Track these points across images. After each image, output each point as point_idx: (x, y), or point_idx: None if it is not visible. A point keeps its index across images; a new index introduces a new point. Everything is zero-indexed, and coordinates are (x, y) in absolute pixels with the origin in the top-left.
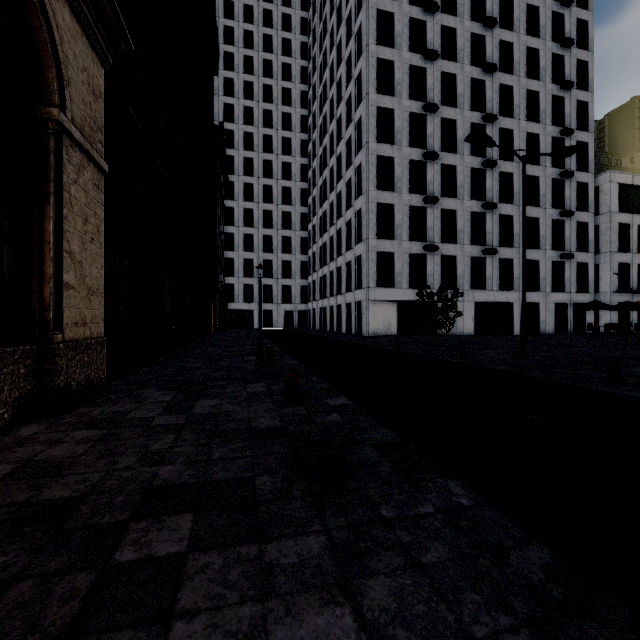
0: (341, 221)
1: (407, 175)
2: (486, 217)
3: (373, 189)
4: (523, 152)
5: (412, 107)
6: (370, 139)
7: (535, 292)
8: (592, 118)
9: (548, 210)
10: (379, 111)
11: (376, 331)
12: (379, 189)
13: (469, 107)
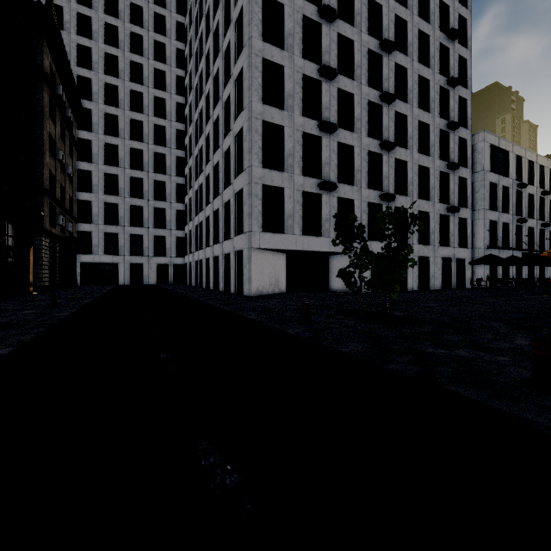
0: (218, 153)
1: (300, 92)
2: (383, 159)
3: (257, 101)
4: (416, 95)
5: (305, 9)
6: (254, 34)
7: (426, 245)
8: (470, 76)
9: (436, 161)
10: (265, 3)
11: (261, 289)
12: (265, 104)
13: (366, 30)
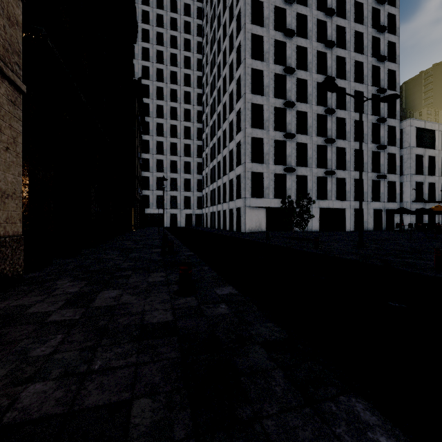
0: (226, 150)
1: (273, 118)
2: (327, 149)
3: (249, 127)
4: (352, 104)
5: (276, 69)
6: (247, 91)
7: None
8: (398, 82)
9: (369, 144)
10: (253, 71)
11: (251, 229)
12: (253, 127)
13: (316, 71)
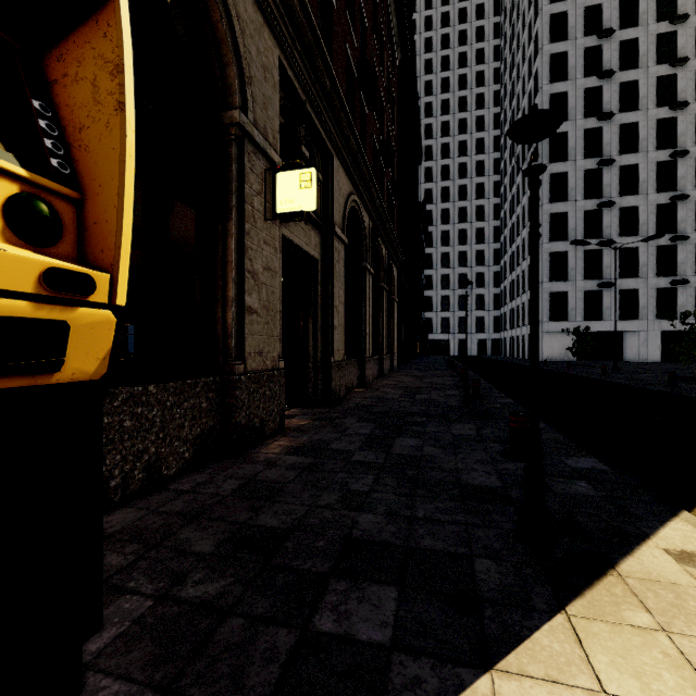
0: (524, 264)
1: (581, 224)
2: (677, 248)
3: (546, 242)
4: None
5: (586, 165)
6: (543, 202)
7: None
8: None
9: None
10: (553, 176)
11: (551, 357)
12: (553, 240)
13: (654, 148)
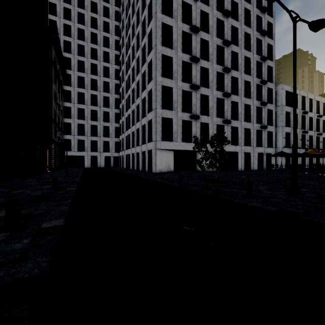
0: (139, 99)
1: (180, 70)
2: (224, 101)
3: (159, 76)
4: (243, 67)
5: (183, 27)
6: (157, 43)
7: (248, 146)
8: (274, 54)
9: (254, 101)
10: (163, 26)
11: (161, 169)
12: (163, 77)
13: (215, 35)
